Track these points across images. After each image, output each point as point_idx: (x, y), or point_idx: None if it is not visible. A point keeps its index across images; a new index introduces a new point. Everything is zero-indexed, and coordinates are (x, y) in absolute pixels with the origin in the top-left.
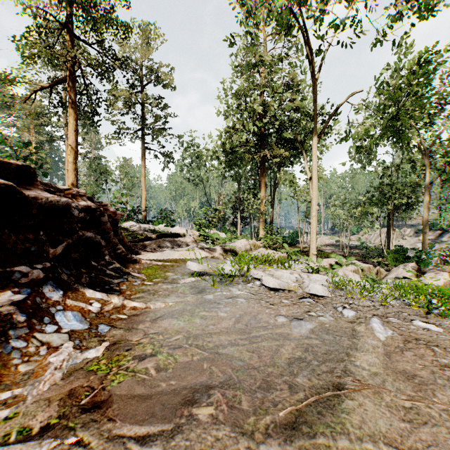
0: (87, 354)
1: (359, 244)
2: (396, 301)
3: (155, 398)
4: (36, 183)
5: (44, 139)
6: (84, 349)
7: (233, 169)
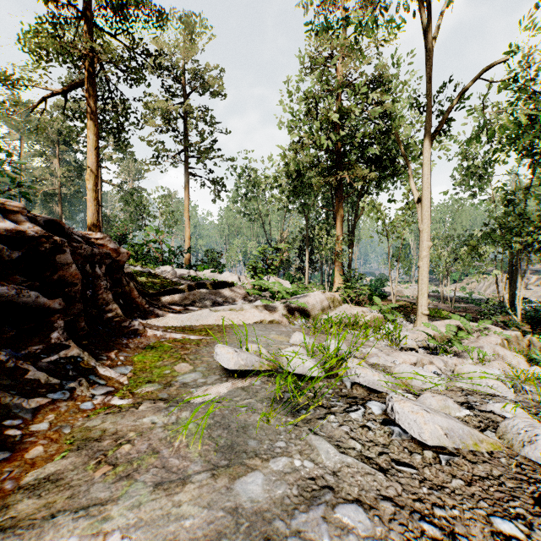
0: None
1: (464, 295)
2: None
3: None
4: None
5: (73, 168)
6: None
7: (299, 199)
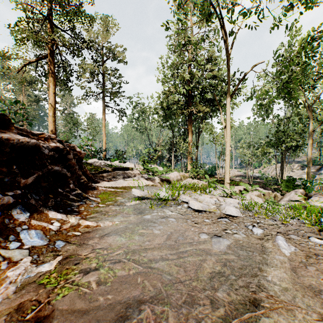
0: (41, 267)
1: (260, 175)
2: (292, 220)
3: (91, 313)
4: (12, 128)
5: (33, 100)
6: (39, 263)
7: (168, 121)
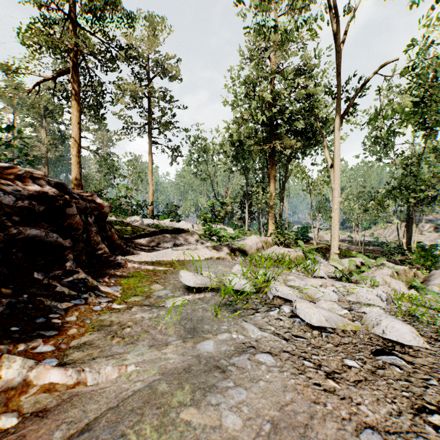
0: None
1: (373, 240)
2: None
3: None
4: None
5: (57, 137)
6: None
7: (240, 162)
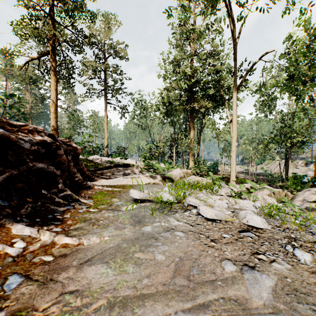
0: None
1: (263, 172)
2: None
3: None
4: None
5: (38, 98)
6: None
7: (170, 117)
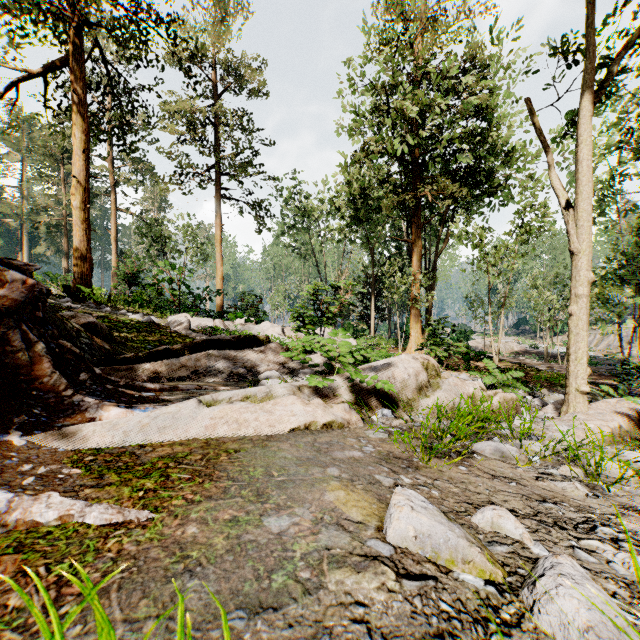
0: None
1: None
2: None
3: None
4: None
5: None
6: None
7: (363, 226)
